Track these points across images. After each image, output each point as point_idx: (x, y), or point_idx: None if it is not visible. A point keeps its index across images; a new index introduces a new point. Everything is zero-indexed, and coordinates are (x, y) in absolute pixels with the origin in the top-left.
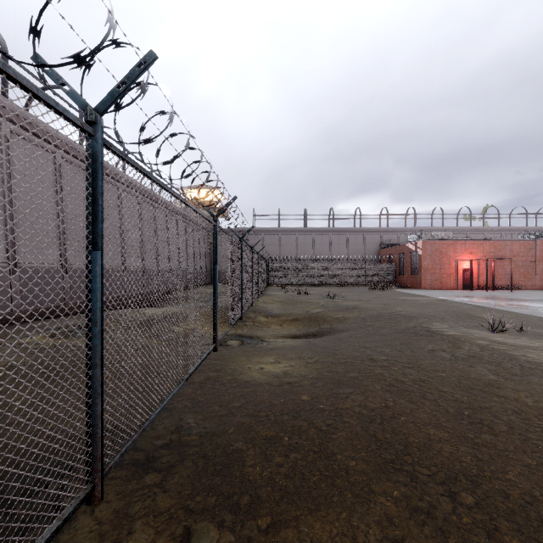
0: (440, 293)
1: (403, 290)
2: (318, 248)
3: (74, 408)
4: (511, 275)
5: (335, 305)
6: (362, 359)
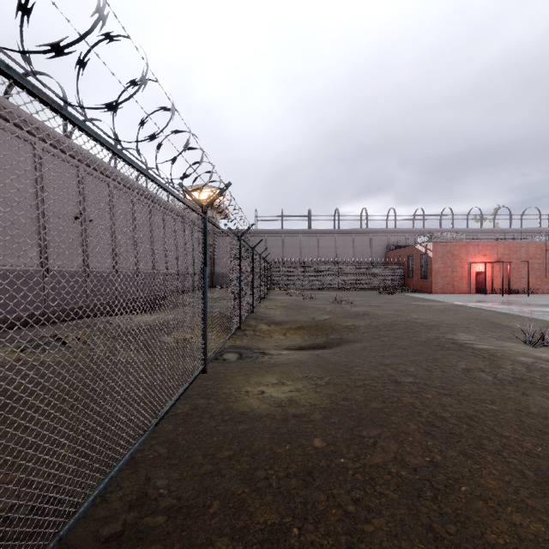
0: (454, 298)
1: (413, 294)
2: (323, 250)
3: (4, 462)
4: (528, 278)
5: (343, 312)
6: (384, 381)
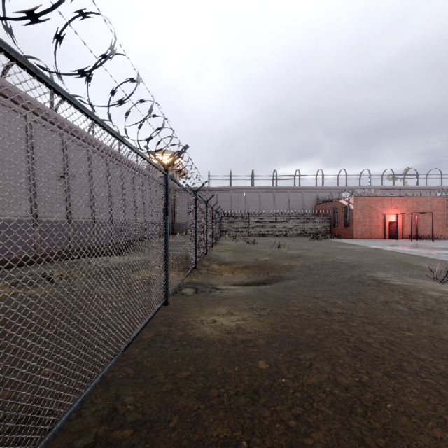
0: (372, 243)
1: (338, 240)
2: (264, 204)
3: None
4: (432, 227)
5: (281, 254)
6: (316, 311)
